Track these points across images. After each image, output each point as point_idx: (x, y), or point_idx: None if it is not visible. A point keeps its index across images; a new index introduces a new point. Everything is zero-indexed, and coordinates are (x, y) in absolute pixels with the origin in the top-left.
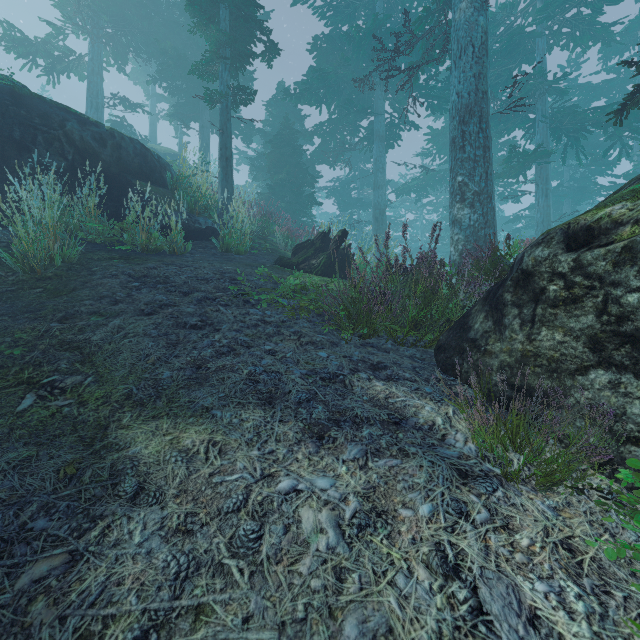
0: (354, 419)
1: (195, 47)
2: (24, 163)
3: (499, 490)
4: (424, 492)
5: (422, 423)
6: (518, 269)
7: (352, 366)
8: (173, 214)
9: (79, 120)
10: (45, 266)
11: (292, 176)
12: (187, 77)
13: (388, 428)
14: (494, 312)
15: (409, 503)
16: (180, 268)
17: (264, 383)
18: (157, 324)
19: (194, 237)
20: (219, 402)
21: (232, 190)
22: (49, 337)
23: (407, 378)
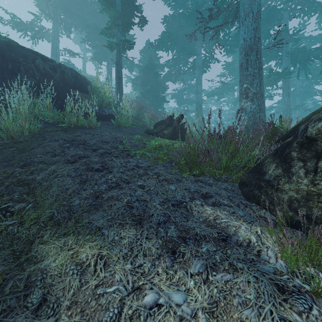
0: (195, 237)
1: (104, 23)
2: (14, 81)
3: (314, 308)
4: (256, 309)
5: (242, 241)
6: (303, 136)
7: (190, 196)
8: (90, 107)
9: (42, 58)
10: (19, 135)
11: (153, 87)
12: (100, 39)
13: (219, 244)
14: (283, 163)
15: (246, 321)
16: (93, 136)
17: (136, 208)
18: (76, 169)
19: (102, 119)
20: (107, 223)
21: (122, 94)
22: (12, 177)
23: (225, 204)
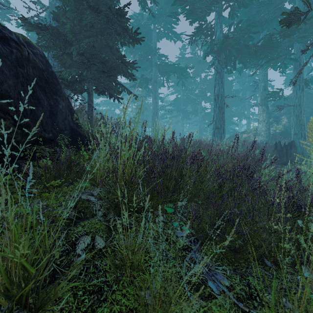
0: None
1: None
2: None
3: None
4: None
5: None
6: None
7: None
8: None
9: None
10: None
11: None
12: None
13: None
14: None
15: None
16: None
17: None
18: None
19: None
20: None
21: None
22: None
23: None
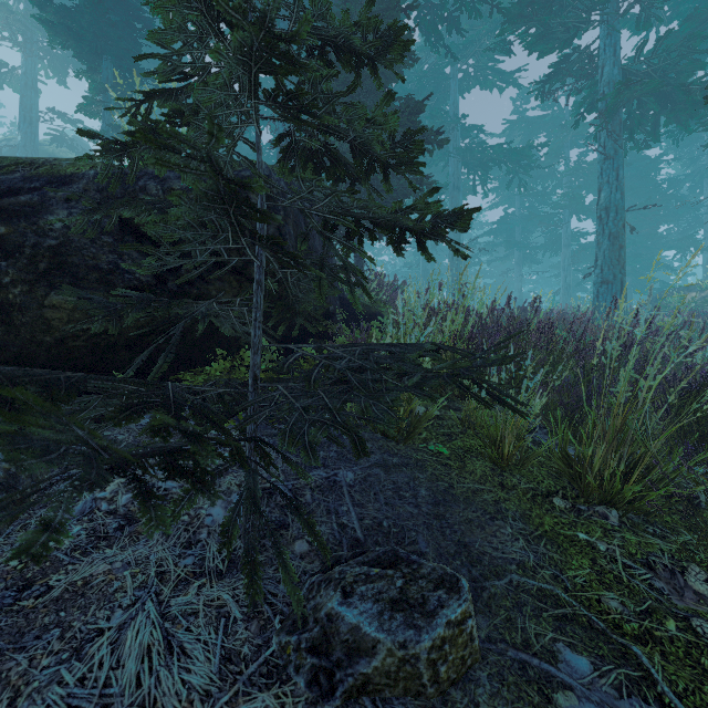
0: None
1: None
2: None
3: None
4: None
5: None
6: None
7: None
8: None
9: None
10: None
11: None
12: None
13: None
14: None
15: None
16: None
17: None
18: None
19: None
20: None
21: None
22: None
23: None
